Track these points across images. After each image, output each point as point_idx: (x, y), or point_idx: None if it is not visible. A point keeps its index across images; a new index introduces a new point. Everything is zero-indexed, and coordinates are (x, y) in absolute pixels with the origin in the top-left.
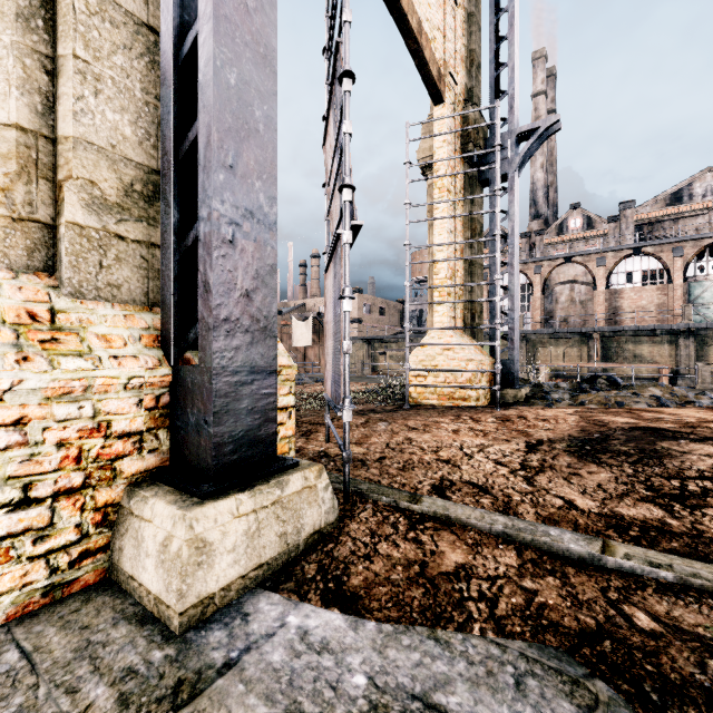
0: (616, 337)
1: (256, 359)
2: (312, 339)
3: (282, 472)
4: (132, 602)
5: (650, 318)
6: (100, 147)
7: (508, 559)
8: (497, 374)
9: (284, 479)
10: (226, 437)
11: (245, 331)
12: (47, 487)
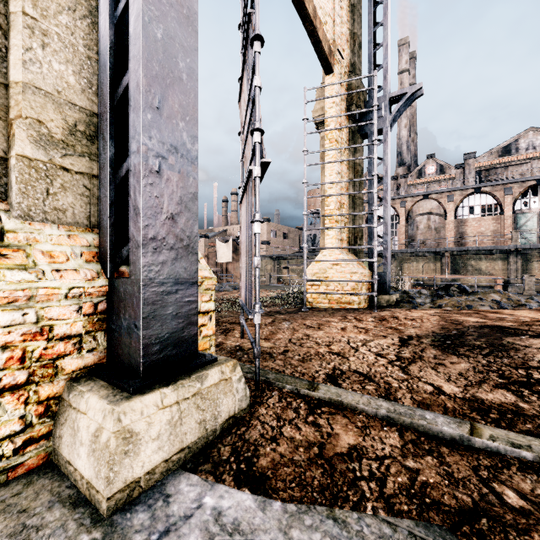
0: (462, 255)
1: (180, 272)
2: (232, 256)
3: (202, 368)
4: (68, 484)
5: (487, 240)
6: (47, 92)
7: (392, 440)
8: (375, 284)
9: (204, 374)
10: (153, 338)
11: (170, 248)
12: None
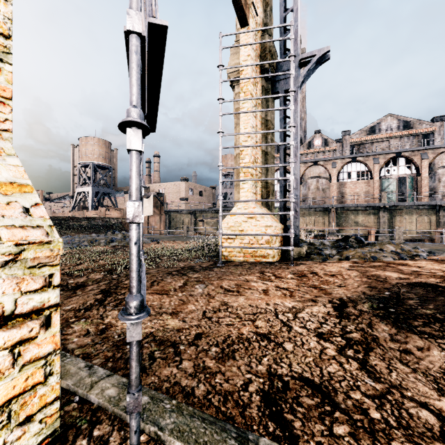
0: (344, 210)
1: None
2: (153, 210)
3: None
4: None
5: (361, 199)
6: None
7: None
8: (291, 238)
9: None
10: None
11: None
12: None
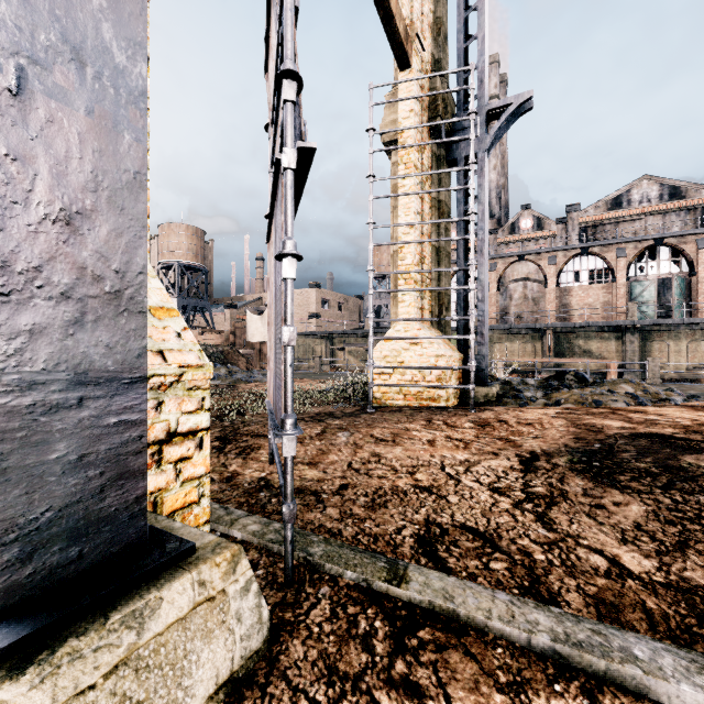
0: (568, 333)
1: (93, 355)
2: None
3: (151, 579)
4: None
5: (596, 315)
6: None
7: None
8: (471, 372)
9: (148, 602)
10: None
11: (60, 296)
12: None
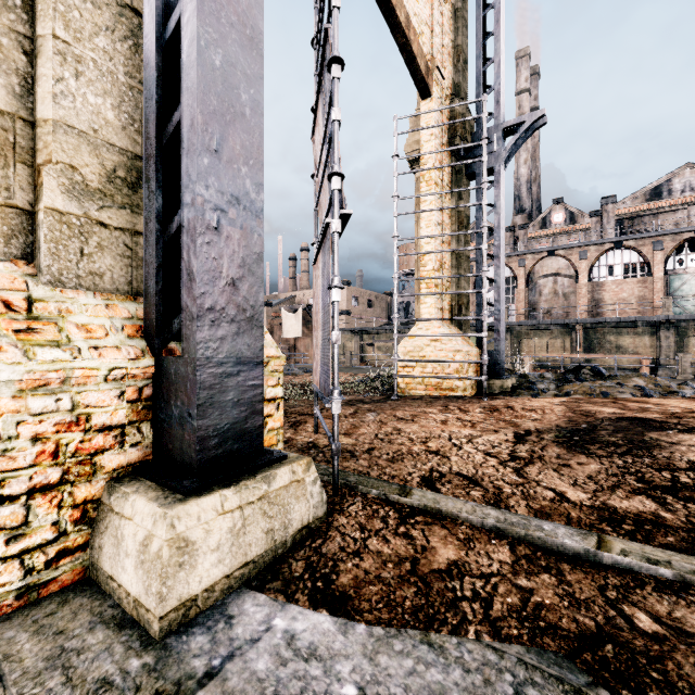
0: (598, 328)
1: (243, 349)
2: (301, 330)
3: (269, 466)
4: (110, 603)
5: (630, 310)
6: (81, 131)
7: (501, 555)
8: (484, 365)
9: (271, 473)
10: (211, 430)
11: (231, 321)
12: (21, 484)
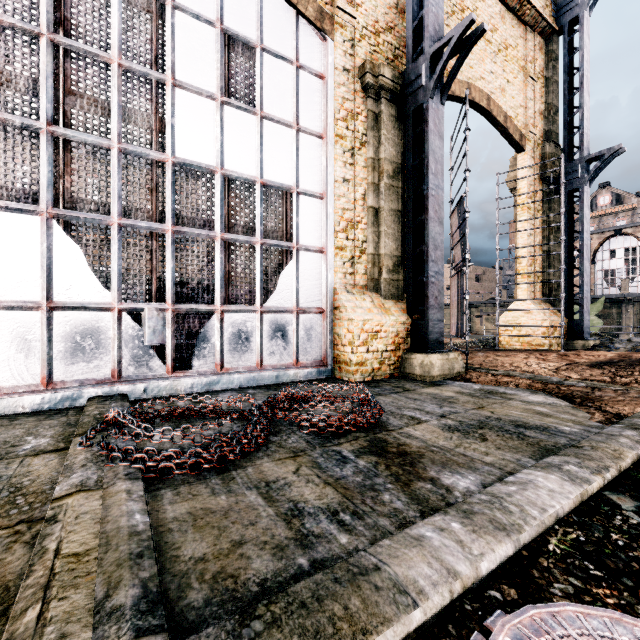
0: None
1: (438, 317)
2: None
3: (447, 352)
4: (411, 378)
5: None
6: (389, 254)
7: (528, 381)
8: (561, 329)
9: (448, 353)
10: (432, 339)
11: (436, 308)
12: (389, 348)
